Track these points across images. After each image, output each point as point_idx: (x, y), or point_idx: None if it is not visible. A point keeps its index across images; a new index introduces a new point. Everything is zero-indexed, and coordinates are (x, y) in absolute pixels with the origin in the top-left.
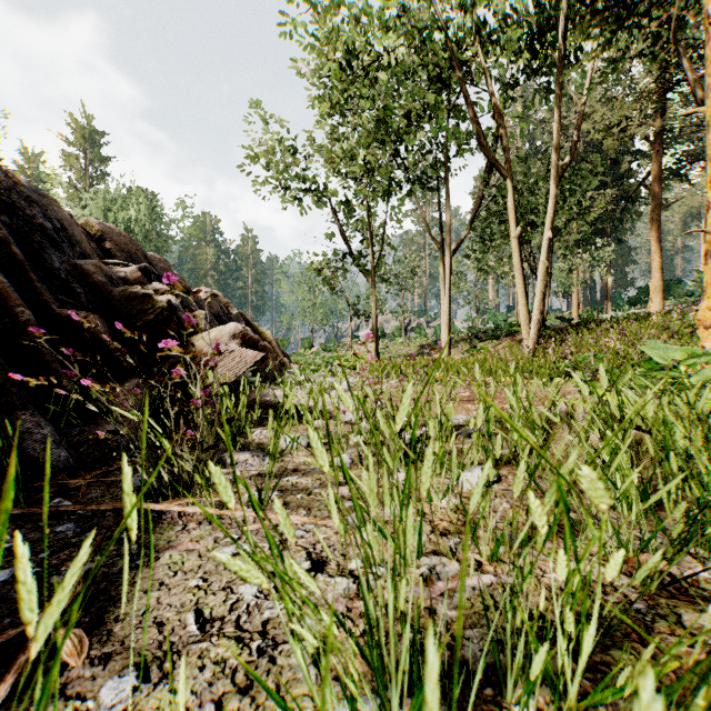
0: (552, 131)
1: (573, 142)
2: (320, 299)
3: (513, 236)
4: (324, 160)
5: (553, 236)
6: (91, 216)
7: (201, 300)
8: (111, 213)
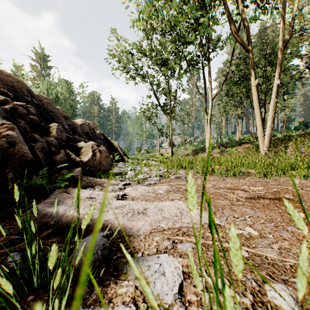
0: (257, 45)
1: (291, 28)
2: (145, 129)
3: (253, 85)
4: (146, 57)
5: (280, 83)
6: (41, 91)
7: (76, 124)
8: (50, 90)
